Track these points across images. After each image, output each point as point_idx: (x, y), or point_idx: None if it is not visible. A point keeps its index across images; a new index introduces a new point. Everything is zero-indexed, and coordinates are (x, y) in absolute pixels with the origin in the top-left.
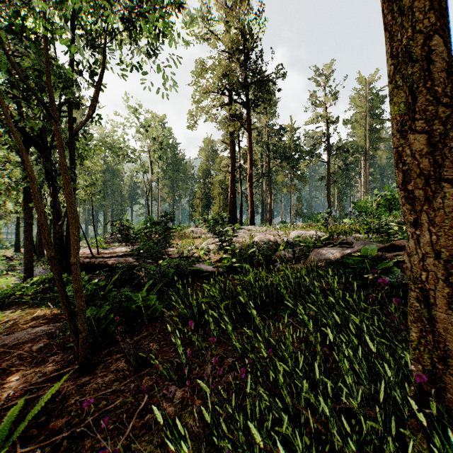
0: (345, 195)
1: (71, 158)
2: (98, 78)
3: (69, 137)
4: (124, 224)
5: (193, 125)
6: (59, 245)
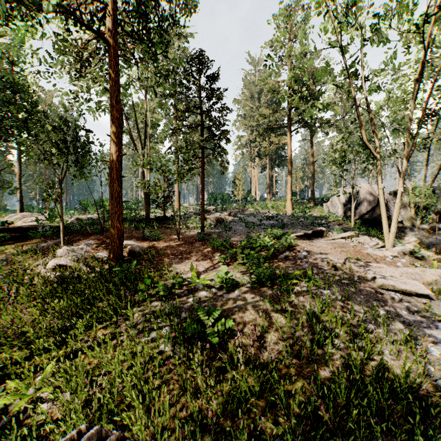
0: None
1: None
2: None
3: None
4: None
5: None
6: None
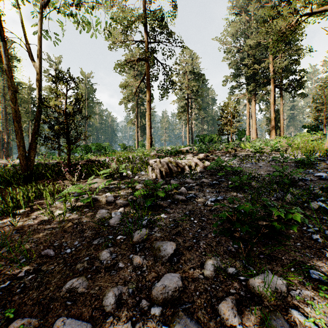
0: None
1: None
2: None
3: None
4: None
5: None
6: None
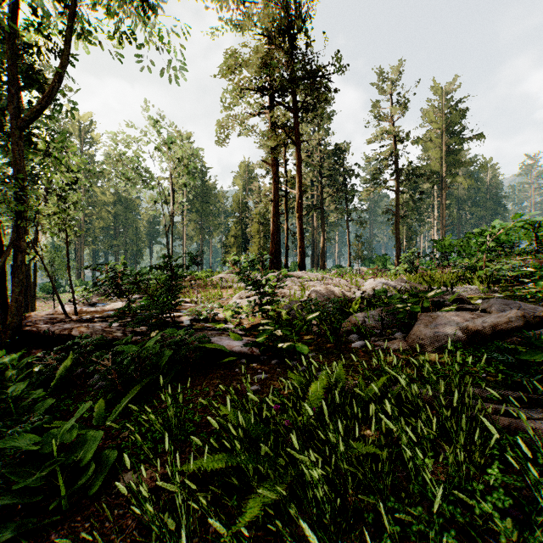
0: (415, 232)
1: (16, 164)
2: (65, 42)
3: (13, 130)
4: (115, 269)
5: (224, 140)
6: (0, 303)
